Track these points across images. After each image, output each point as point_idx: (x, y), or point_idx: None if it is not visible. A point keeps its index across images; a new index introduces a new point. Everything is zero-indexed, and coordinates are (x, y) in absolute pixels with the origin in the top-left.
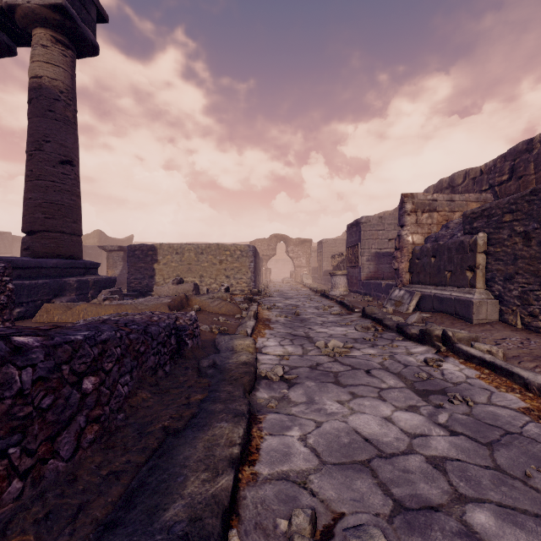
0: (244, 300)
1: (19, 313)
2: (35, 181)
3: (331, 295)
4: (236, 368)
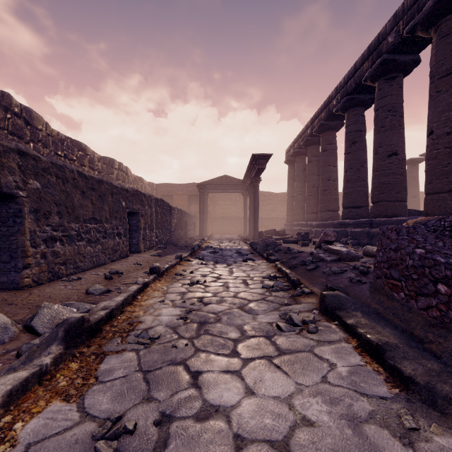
0: None
1: None
2: None
3: None
4: None
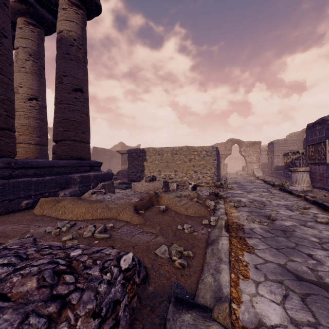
0: (210, 195)
1: (27, 204)
2: (58, 105)
3: (293, 190)
4: None
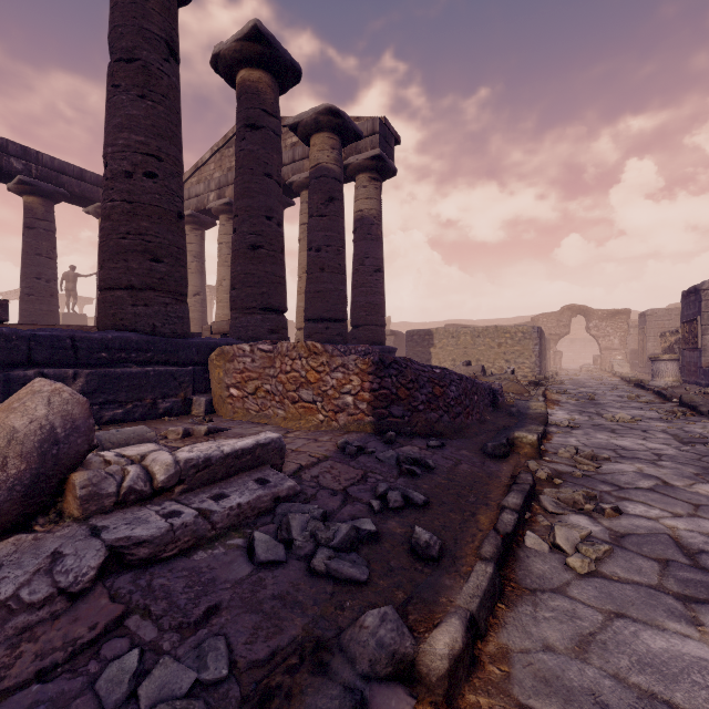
0: (529, 384)
1: None
2: (359, 288)
3: (650, 385)
4: (534, 414)
